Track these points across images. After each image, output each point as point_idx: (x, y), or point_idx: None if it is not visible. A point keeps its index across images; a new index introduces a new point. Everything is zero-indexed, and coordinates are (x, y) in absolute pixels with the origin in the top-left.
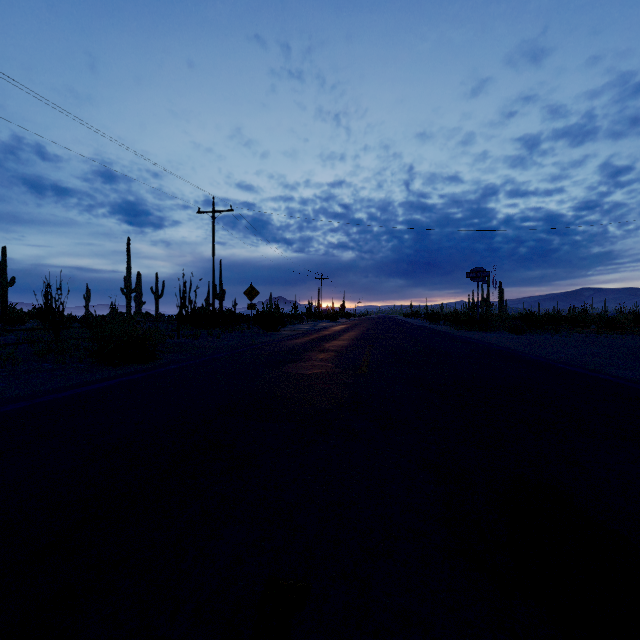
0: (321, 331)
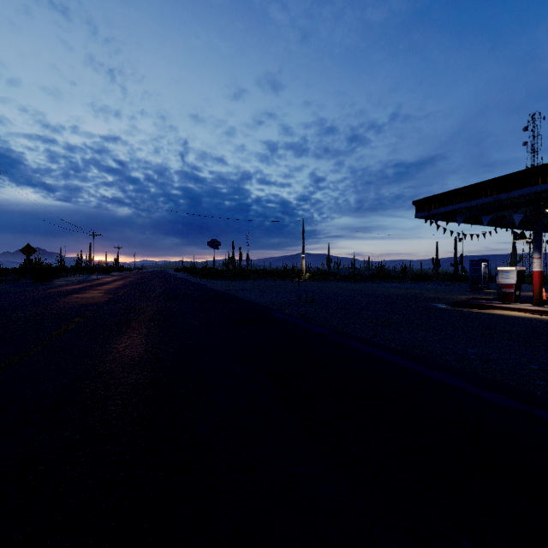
0: (94, 281)
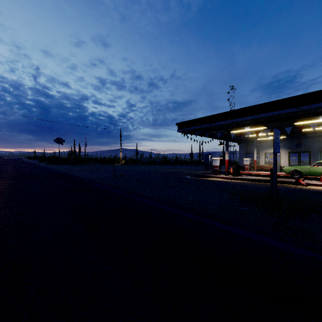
0: None
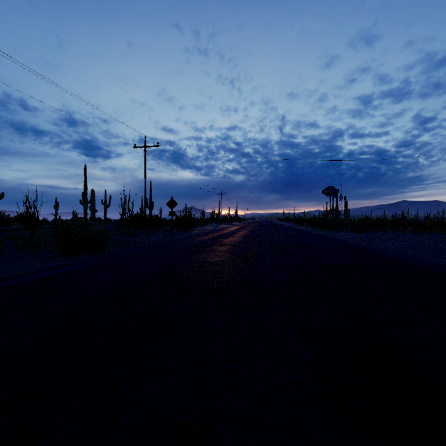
0: (221, 231)
